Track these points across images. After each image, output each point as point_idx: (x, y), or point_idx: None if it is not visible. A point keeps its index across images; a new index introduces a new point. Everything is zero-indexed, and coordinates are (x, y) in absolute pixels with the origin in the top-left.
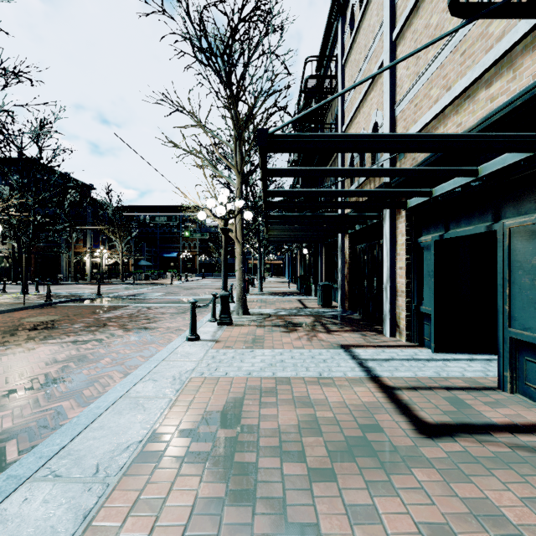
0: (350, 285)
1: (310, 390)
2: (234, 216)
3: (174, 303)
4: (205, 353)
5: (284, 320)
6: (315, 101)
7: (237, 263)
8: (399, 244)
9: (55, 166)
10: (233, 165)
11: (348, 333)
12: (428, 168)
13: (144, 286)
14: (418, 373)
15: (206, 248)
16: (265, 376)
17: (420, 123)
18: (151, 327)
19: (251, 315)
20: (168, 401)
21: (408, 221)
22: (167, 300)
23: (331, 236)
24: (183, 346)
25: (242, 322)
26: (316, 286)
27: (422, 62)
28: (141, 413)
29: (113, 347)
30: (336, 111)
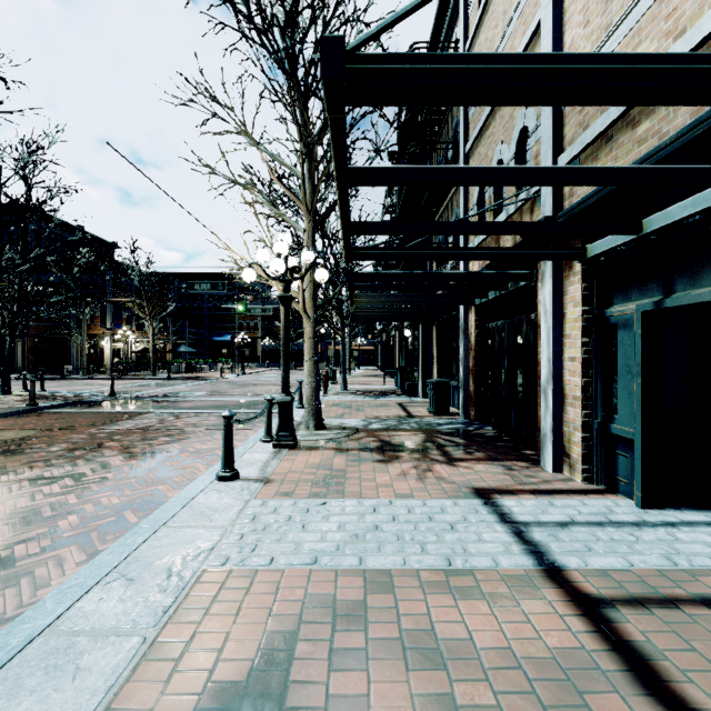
0: (478, 383)
1: (433, 608)
2: (300, 276)
3: (217, 408)
4: (242, 509)
5: (378, 438)
6: (422, 116)
7: (306, 350)
8: (568, 320)
9: (50, 210)
10: (299, 199)
11: (483, 464)
12: (662, 167)
13: (182, 381)
14: (632, 558)
15: (271, 329)
16: (345, 567)
17: (616, 108)
18: (170, 450)
19: (328, 429)
20: (136, 646)
21: (586, 281)
22: (208, 403)
23: (447, 310)
24: (208, 492)
25: (313, 443)
26: (423, 382)
27: (618, 3)
28: (61, 689)
29: (94, 492)
30: (454, 125)
